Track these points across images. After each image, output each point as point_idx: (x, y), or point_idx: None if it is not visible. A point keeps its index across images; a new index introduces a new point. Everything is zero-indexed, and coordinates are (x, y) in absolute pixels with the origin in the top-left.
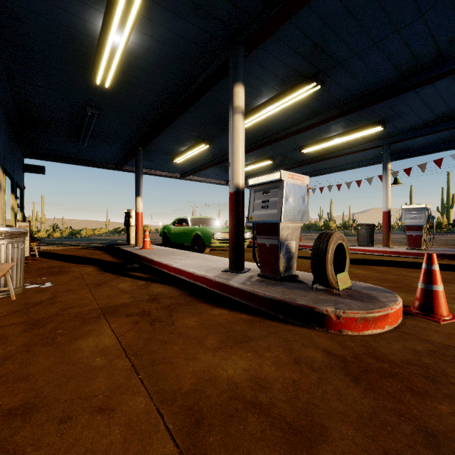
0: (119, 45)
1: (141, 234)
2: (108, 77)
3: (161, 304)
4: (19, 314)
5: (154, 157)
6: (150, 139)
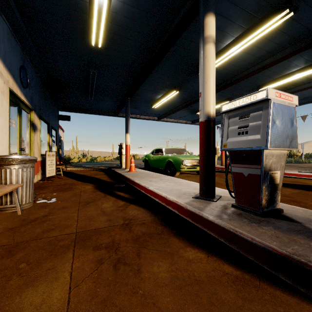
0: (104, 3)
1: (129, 161)
2: (99, 37)
3: (132, 233)
4: (9, 233)
5: (139, 105)
6: (134, 90)
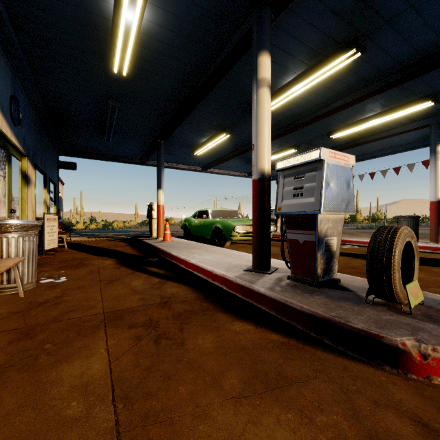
0: (132, 23)
1: (162, 227)
2: (125, 63)
3: (172, 311)
4: (17, 317)
5: (175, 150)
6: (170, 131)
